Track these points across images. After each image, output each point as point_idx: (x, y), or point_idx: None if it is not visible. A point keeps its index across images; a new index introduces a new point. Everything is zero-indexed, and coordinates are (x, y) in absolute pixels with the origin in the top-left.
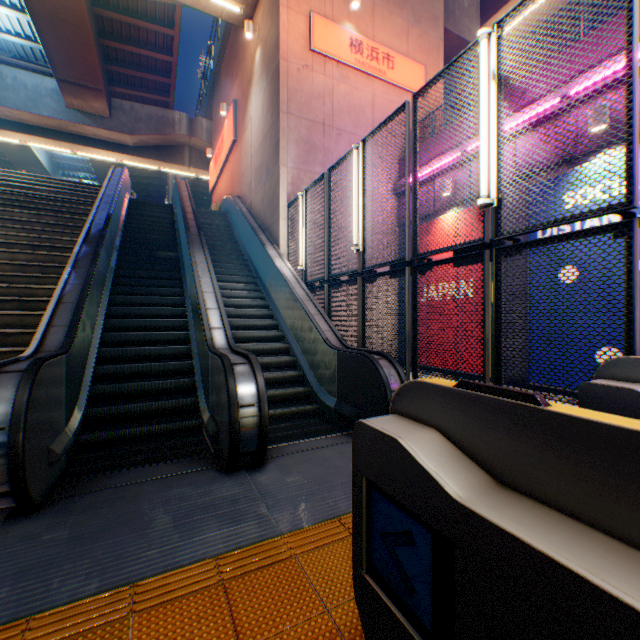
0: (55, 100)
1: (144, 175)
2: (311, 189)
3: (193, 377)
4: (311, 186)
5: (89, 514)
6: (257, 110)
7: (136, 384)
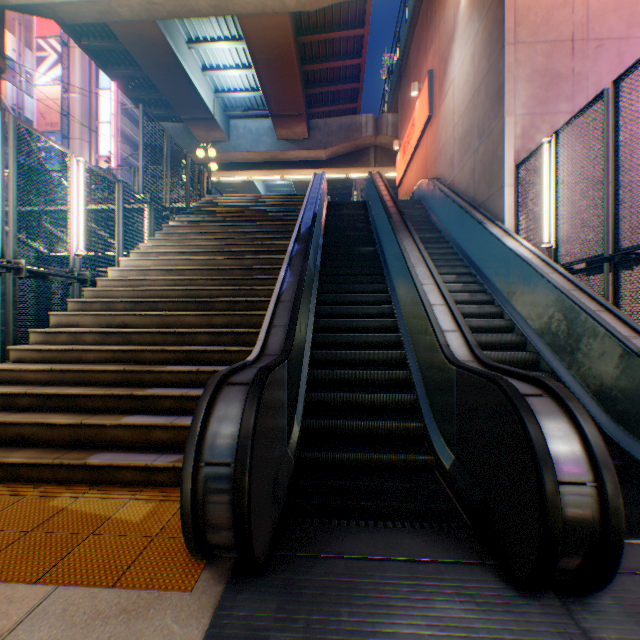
0: (269, 136)
1: (332, 187)
2: (566, 127)
3: (410, 392)
4: (566, 123)
5: (322, 612)
6: (462, 65)
7: (348, 395)
